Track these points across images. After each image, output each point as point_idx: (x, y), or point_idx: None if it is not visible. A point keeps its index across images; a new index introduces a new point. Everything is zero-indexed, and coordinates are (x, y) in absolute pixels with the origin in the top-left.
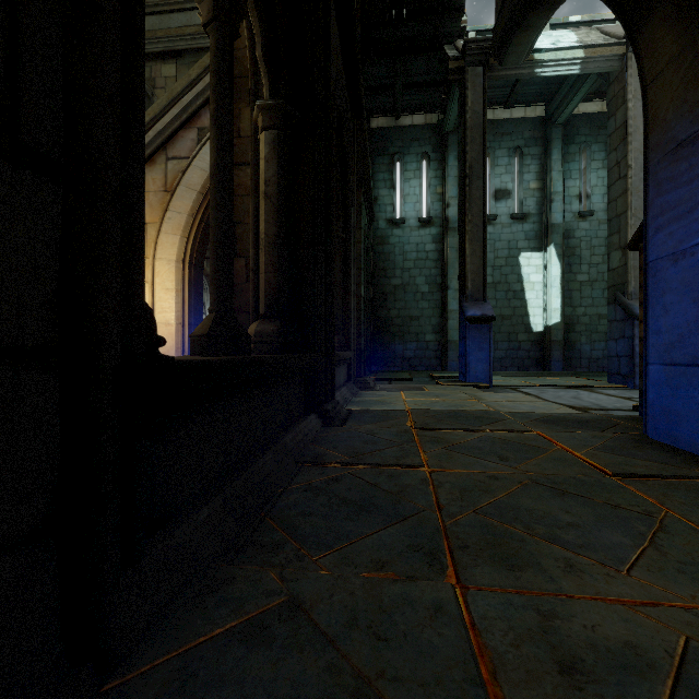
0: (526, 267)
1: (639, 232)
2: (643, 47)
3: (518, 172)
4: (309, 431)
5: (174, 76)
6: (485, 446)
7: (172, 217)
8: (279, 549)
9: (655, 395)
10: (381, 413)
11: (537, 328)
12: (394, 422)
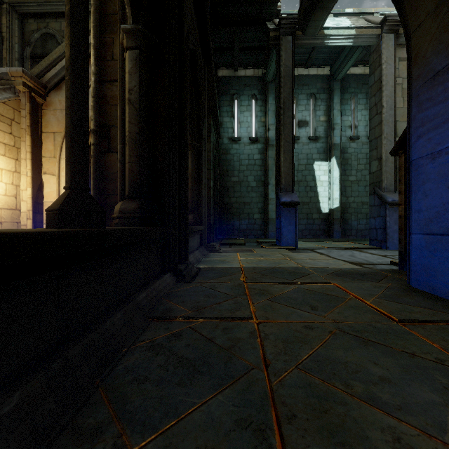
0: (318, 171)
1: (398, 143)
2: (408, 7)
3: (313, 109)
4: (163, 288)
5: None
6: (298, 296)
7: None
8: (97, 437)
9: (417, 256)
10: (222, 270)
11: (325, 210)
12: (231, 277)
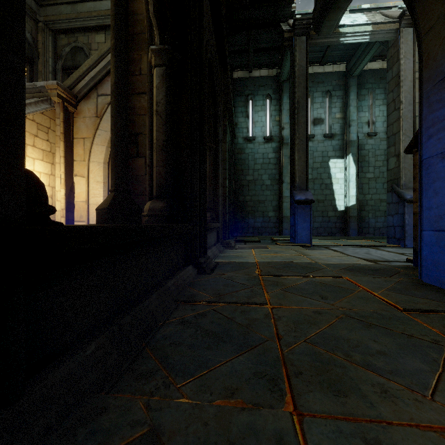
0: (334, 168)
1: (413, 141)
2: (419, 11)
3: (328, 107)
4: (187, 278)
5: (103, 42)
6: (310, 288)
7: (100, 134)
8: (151, 377)
9: (428, 252)
10: (238, 264)
11: (341, 208)
12: (247, 270)
